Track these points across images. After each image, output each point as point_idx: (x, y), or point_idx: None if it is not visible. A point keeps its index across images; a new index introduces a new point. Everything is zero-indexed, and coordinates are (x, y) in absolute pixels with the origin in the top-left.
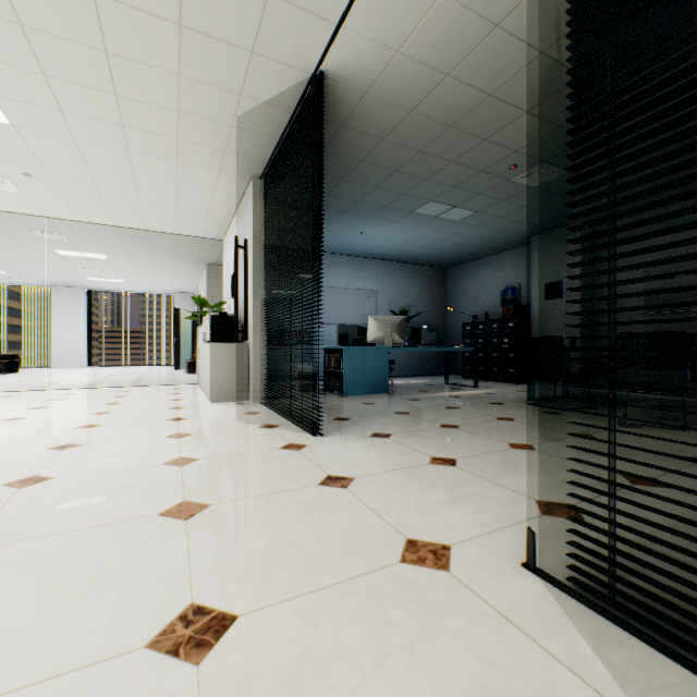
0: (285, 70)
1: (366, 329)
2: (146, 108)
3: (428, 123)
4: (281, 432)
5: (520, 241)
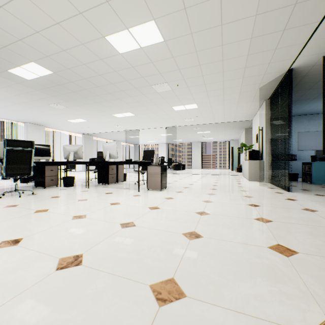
0: (276, 73)
1: None
2: (230, 95)
3: None
4: (275, 190)
5: None
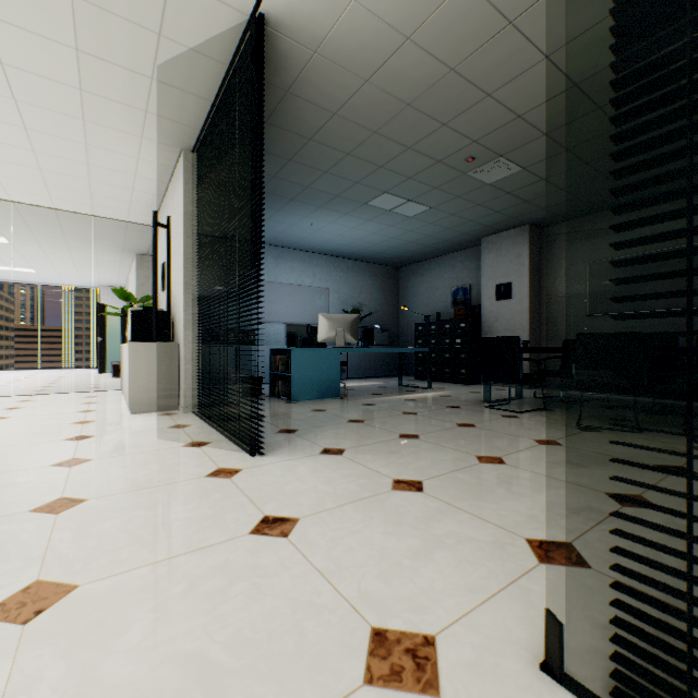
0: (216, 6)
1: (317, 328)
2: (31, 39)
3: (385, 98)
4: (211, 452)
5: (471, 241)
